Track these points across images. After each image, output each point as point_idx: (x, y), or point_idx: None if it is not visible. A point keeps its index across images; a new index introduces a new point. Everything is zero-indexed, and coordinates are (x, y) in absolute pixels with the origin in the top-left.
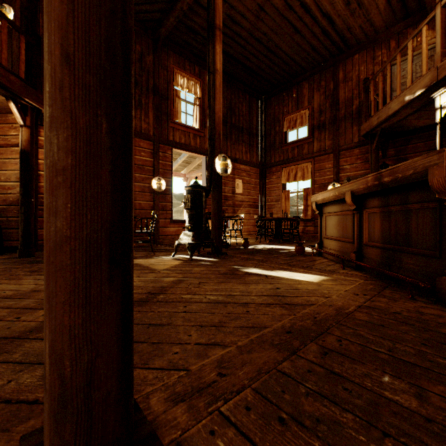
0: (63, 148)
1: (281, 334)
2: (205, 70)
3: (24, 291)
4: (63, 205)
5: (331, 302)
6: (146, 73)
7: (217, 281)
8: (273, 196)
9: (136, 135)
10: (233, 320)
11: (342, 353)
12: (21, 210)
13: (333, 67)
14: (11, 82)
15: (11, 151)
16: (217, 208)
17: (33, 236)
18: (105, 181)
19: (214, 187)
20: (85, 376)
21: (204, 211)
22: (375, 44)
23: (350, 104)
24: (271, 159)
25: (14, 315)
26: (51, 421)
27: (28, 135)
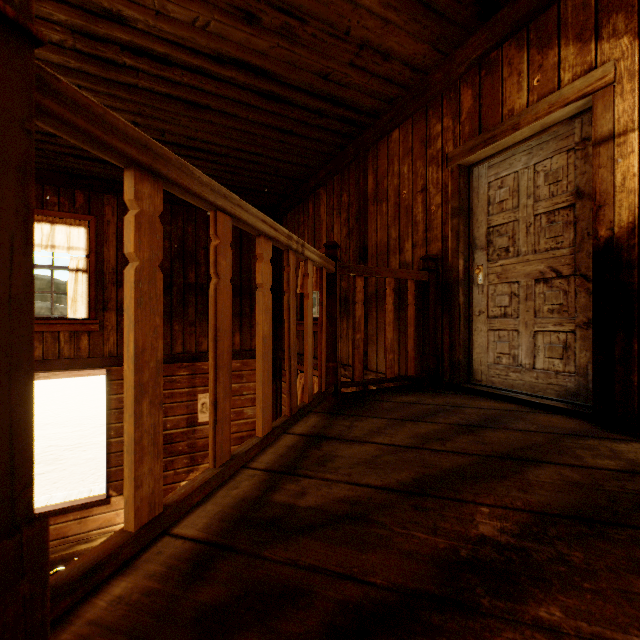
0: None
1: None
2: (107, 194)
3: None
4: None
5: None
6: None
7: None
8: None
9: None
10: None
11: None
12: None
13: (355, 161)
14: None
15: None
16: None
17: None
18: None
19: None
20: None
21: None
22: (430, 101)
23: (384, 265)
24: None
25: None
26: None
27: None
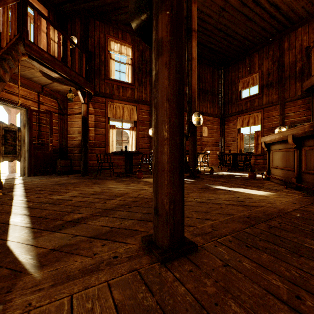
0: (166, 131)
1: (243, 218)
2: None
3: (98, 192)
4: (167, 151)
5: (275, 206)
6: (145, 63)
7: (198, 192)
8: (230, 138)
9: (140, 102)
10: (213, 210)
11: (281, 228)
12: (82, 150)
13: (279, 39)
14: (80, 80)
15: (75, 117)
16: (193, 147)
17: (88, 164)
18: (178, 141)
19: (191, 133)
20: (172, 211)
21: (185, 149)
22: None
23: (293, 67)
24: (229, 111)
25: (102, 201)
26: (162, 225)
27: (86, 108)
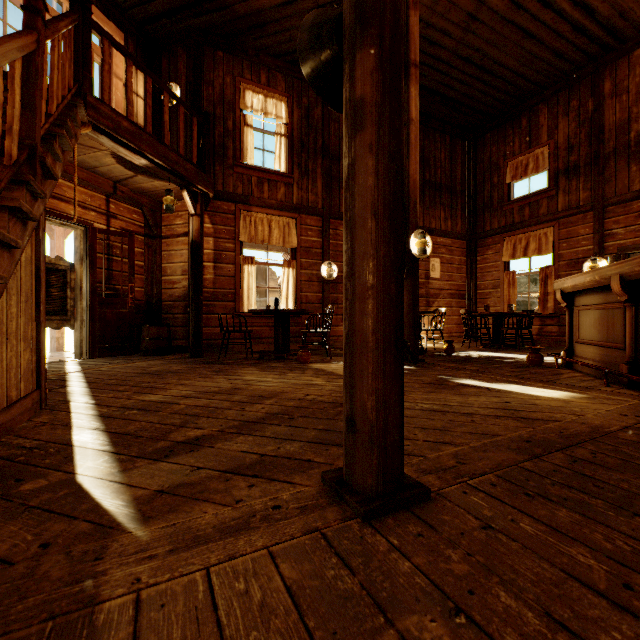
0: (371, 272)
1: (519, 442)
2: None
3: (227, 388)
4: (372, 310)
5: (584, 420)
6: (314, 131)
7: (424, 391)
8: (488, 281)
9: (303, 211)
10: (457, 426)
11: (595, 463)
12: (192, 307)
13: (593, 75)
14: (187, 171)
15: (177, 242)
16: (412, 300)
17: (202, 335)
18: (393, 292)
19: (407, 273)
20: (383, 424)
21: None
22: None
23: (624, 131)
24: (485, 226)
25: (237, 406)
26: (364, 450)
27: (199, 224)
